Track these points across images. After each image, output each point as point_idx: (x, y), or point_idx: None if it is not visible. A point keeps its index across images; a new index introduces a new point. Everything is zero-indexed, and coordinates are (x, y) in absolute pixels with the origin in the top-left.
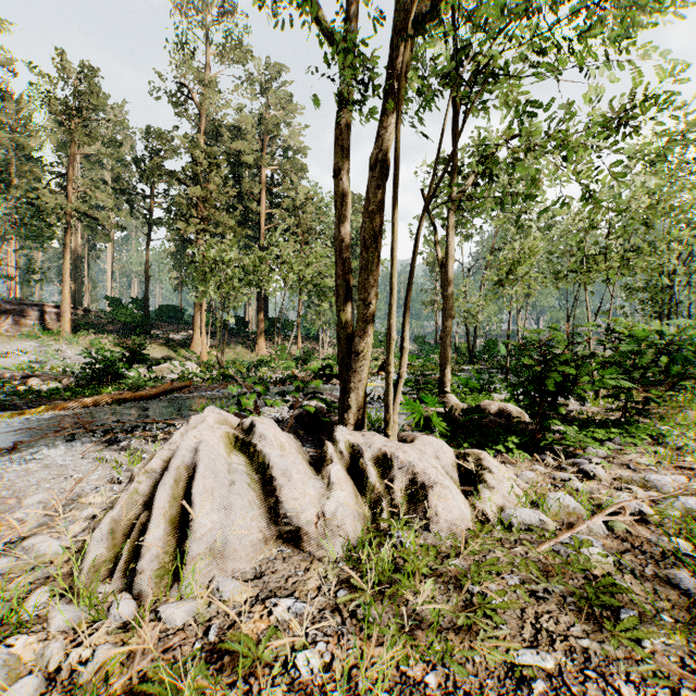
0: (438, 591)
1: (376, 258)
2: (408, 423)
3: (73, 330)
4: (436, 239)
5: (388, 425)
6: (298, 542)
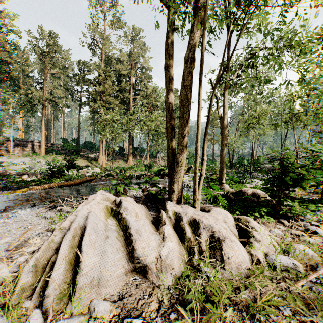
0: (236, 316)
1: (188, 111)
2: (203, 199)
3: (46, 153)
4: (217, 105)
5: (195, 202)
6: (145, 273)
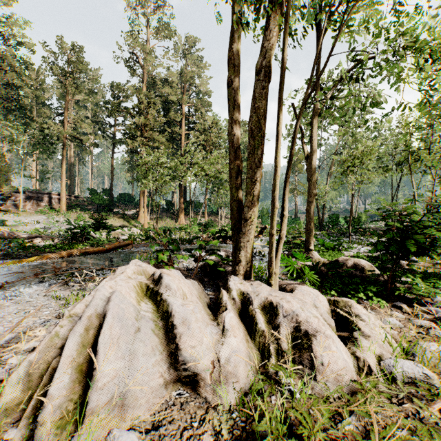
0: None
1: (261, 144)
2: (282, 272)
3: (68, 208)
4: (302, 139)
5: (271, 276)
6: (195, 385)
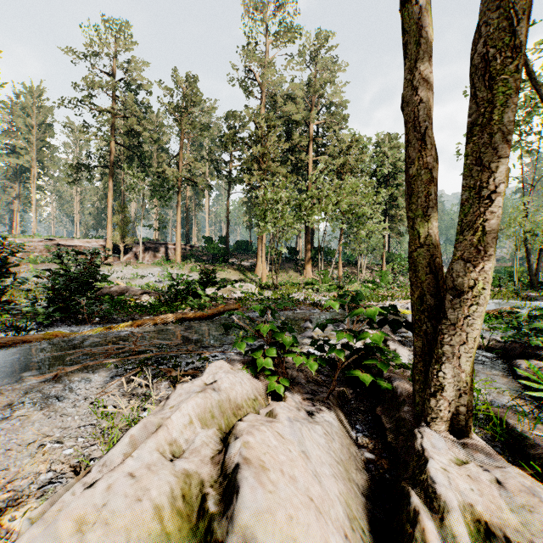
0: None
1: (514, 93)
2: (514, 392)
3: (183, 259)
4: None
5: None
6: None
